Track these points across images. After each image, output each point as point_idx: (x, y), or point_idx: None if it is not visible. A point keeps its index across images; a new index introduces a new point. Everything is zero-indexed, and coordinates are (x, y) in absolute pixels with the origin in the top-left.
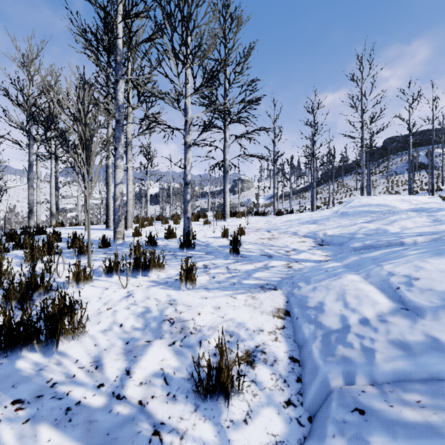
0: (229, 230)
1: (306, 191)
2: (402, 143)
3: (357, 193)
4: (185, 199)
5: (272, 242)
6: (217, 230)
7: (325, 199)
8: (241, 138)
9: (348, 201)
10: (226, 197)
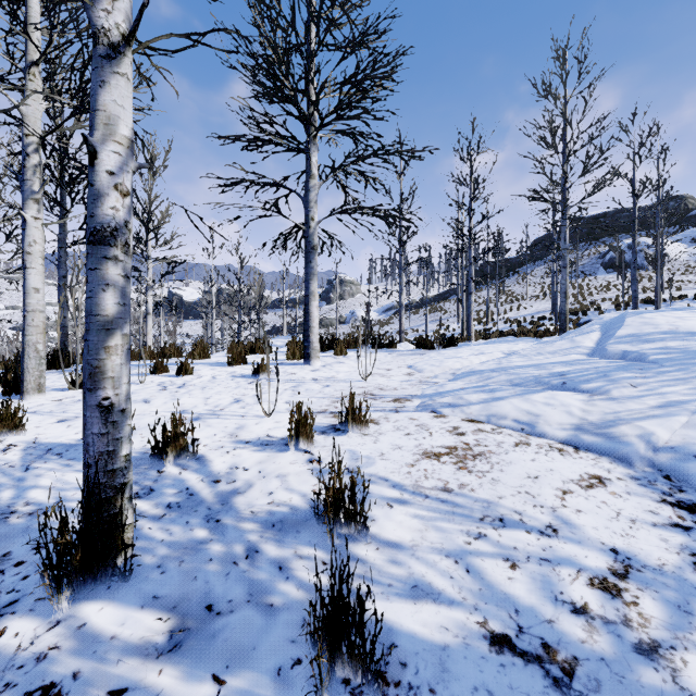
0: (318, 402)
1: (444, 300)
2: (588, 228)
3: (528, 305)
4: (92, 316)
5: (479, 482)
6: (282, 402)
7: (479, 314)
8: (346, 177)
9: (600, 320)
10: (311, 309)
